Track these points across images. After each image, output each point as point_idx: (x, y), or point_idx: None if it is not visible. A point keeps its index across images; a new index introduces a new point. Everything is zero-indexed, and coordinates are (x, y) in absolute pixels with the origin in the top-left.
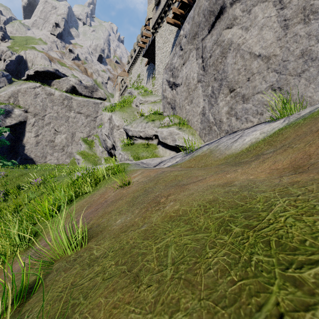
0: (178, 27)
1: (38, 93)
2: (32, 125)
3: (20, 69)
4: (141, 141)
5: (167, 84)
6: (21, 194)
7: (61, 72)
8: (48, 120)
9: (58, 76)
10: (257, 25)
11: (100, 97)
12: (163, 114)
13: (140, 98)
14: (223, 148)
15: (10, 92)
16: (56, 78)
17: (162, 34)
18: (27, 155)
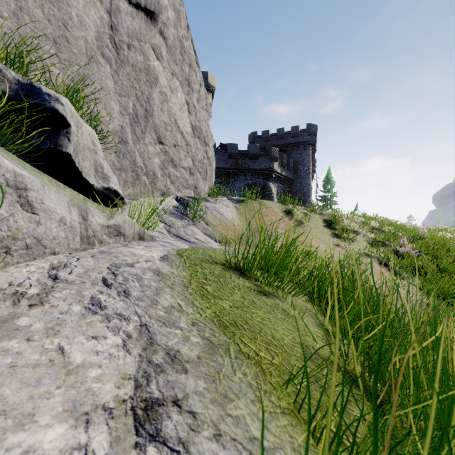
0: None
1: None
2: None
3: None
4: None
5: None
6: None
7: None
8: None
9: None
10: (179, 101)
11: None
12: None
13: None
14: (224, 219)
15: None
16: None
17: None
18: None
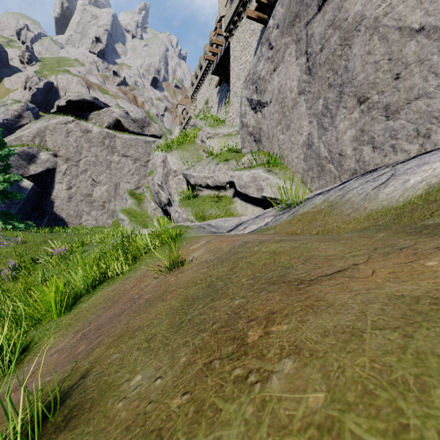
0: (264, 24)
1: (70, 131)
2: (63, 173)
3: (49, 99)
4: (209, 192)
5: (248, 105)
6: (32, 271)
7: (101, 100)
8: (83, 166)
9: (97, 107)
10: None
11: (153, 135)
12: (241, 151)
13: (208, 130)
14: (356, 198)
15: (35, 130)
16: (94, 109)
17: (239, 38)
18: (56, 214)
